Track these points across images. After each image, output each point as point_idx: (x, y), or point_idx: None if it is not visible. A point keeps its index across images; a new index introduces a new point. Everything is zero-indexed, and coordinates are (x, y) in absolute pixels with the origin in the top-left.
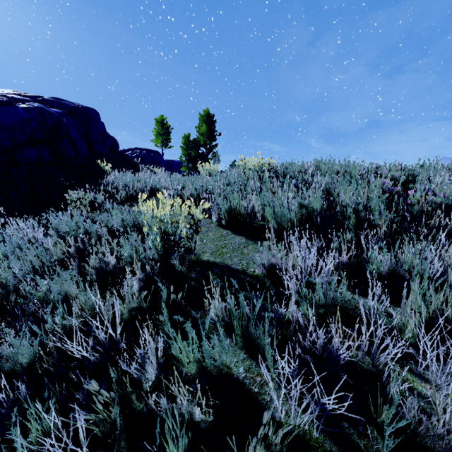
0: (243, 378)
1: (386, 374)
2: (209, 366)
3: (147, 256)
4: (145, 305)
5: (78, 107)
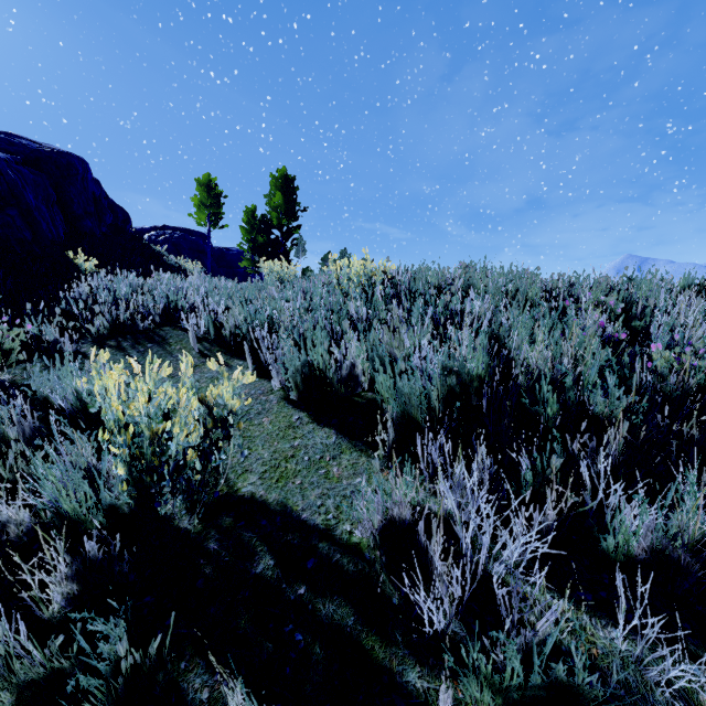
0: None
1: None
2: None
3: (102, 504)
4: (66, 667)
5: (45, 152)
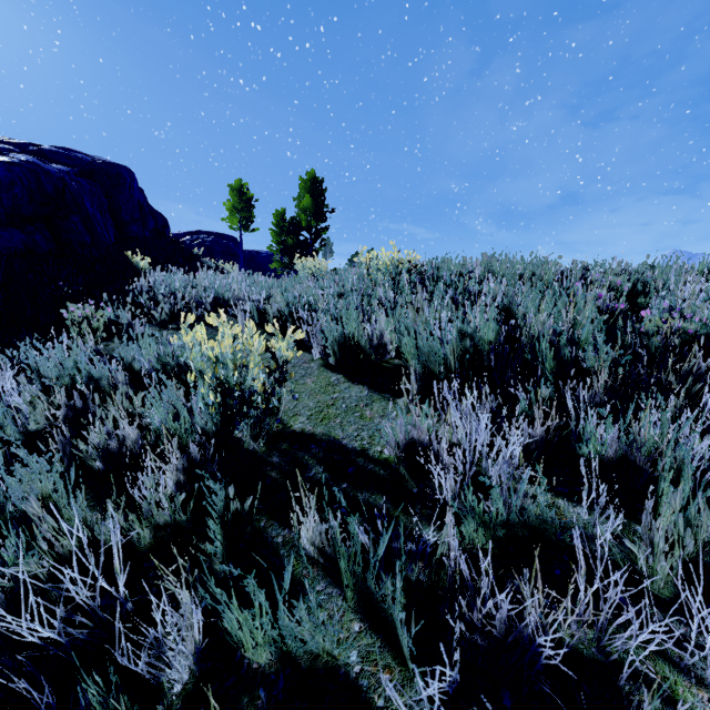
0: (356, 675)
1: (627, 673)
2: (293, 650)
3: (194, 426)
4: (184, 520)
5: (98, 164)
